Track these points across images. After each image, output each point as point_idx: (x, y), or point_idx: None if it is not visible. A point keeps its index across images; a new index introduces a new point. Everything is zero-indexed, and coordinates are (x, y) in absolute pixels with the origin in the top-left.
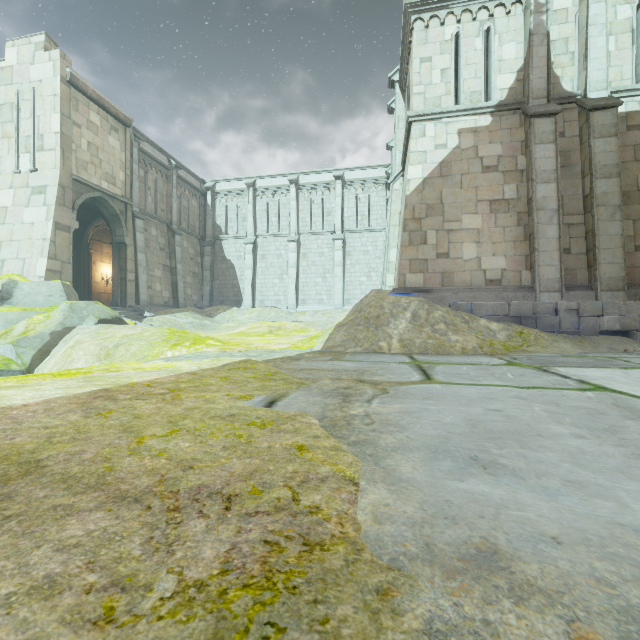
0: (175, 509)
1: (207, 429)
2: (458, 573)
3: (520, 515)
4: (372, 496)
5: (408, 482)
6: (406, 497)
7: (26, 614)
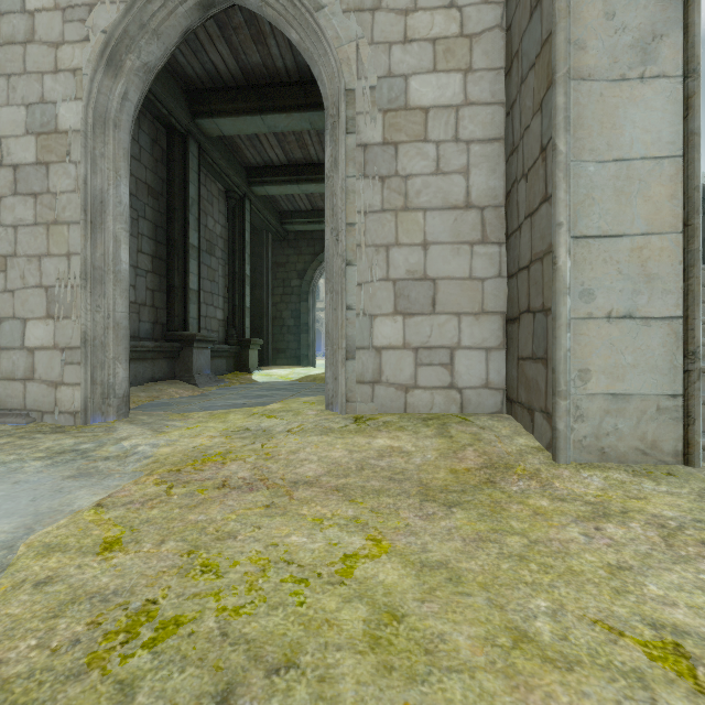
0: (263, 479)
1: (281, 582)
2: (105, 474)
3: (2, 492)
4: (98, 498)
5: (37, 512)
6: (66, 500)
7: (293, 447)
